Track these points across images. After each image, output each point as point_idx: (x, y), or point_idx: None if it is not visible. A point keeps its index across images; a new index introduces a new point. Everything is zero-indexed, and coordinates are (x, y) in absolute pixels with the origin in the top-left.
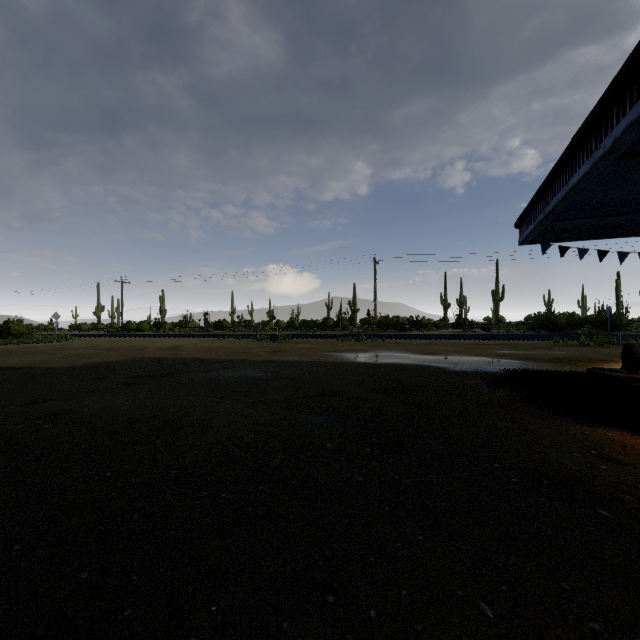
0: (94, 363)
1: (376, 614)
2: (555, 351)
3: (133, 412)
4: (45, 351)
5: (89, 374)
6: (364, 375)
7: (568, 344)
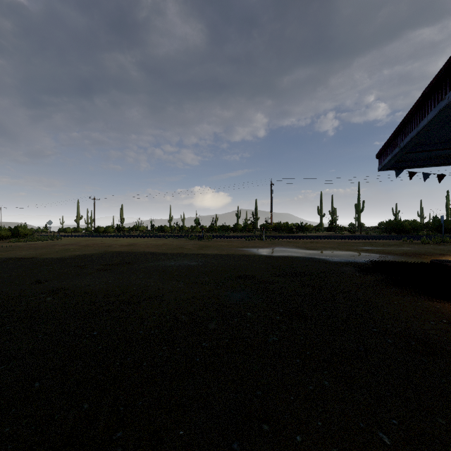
0: (77, 255)
1: (301, 439)
2: (404, 247)
3: (108, 289)
4: (43, 247)
5: (74, 263)
6: (268, 264)
7: (413, 242)
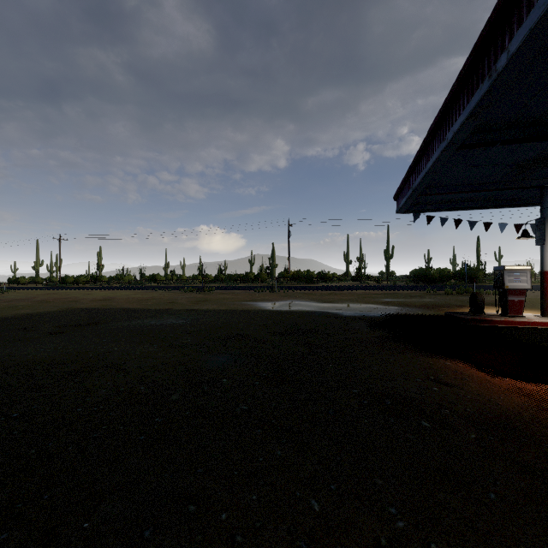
0: (26, 314)
1: (227, 517)
2: (426, 299)
3: (53, 358)
4: None
5: (18, 324)
6: (270, 321)
7: (437, 293)
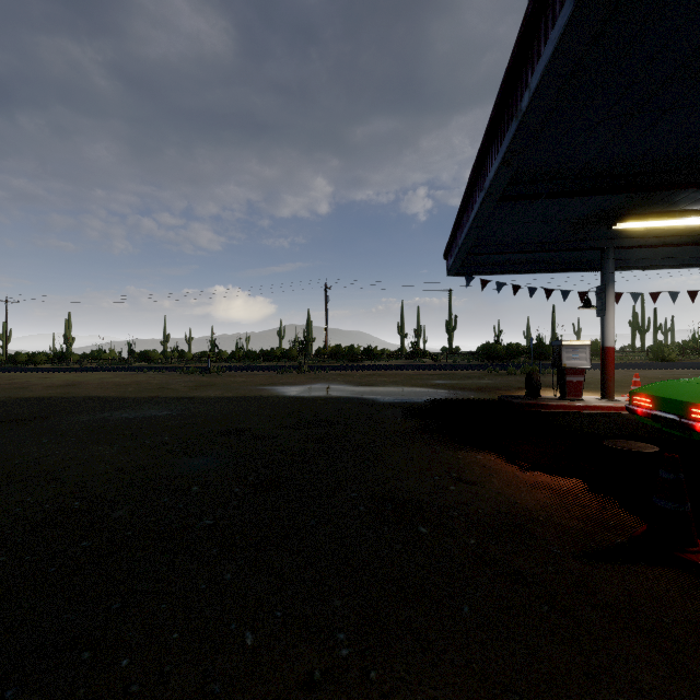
0: None
1: (128, 663)
2: (484, 380)
3: None
4: None
5: None
6: (284, 410)
7: (499, 373)
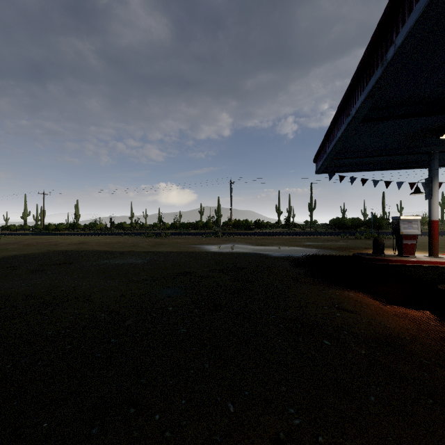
0: (13, 255)
1: (159, 417)
2: (340, 242)
3: (32, 291)
4: None
5: (6, 263)
6: (212, 260)
7: (349, 238)
